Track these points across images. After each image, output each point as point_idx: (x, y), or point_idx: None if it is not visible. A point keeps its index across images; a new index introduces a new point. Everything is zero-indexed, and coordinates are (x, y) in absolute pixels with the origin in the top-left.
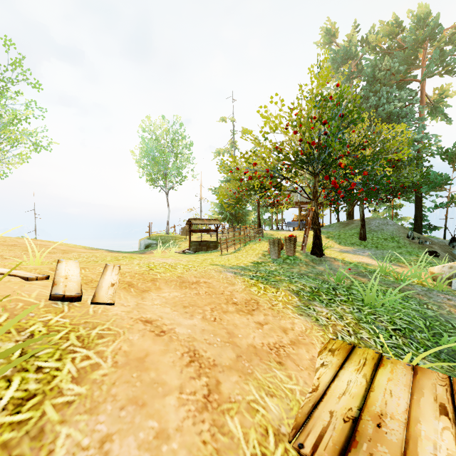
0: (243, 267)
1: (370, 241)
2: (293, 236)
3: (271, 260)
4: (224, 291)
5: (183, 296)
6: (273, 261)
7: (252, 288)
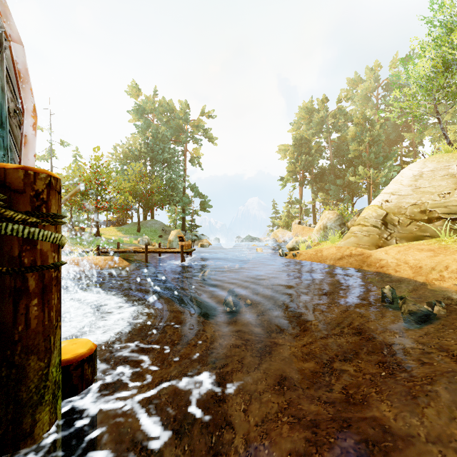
0: None
1: (142, 232)
2: (83, 228)
3: (70, 238)
4: None
5: None
6: (71, 239)
7: None
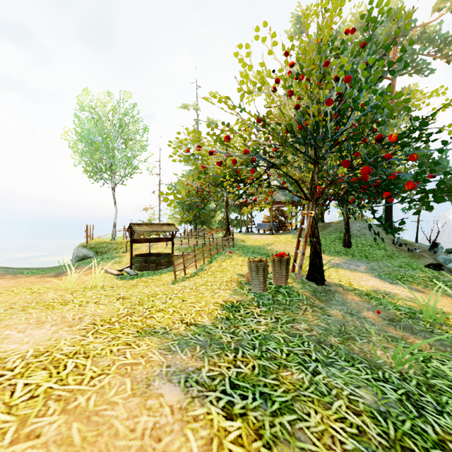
0: (207, 332)
1: (355, 249)
2: (286, 256)
3: (254, 297)
4: None
5: None
6: (258, 301)
7: None
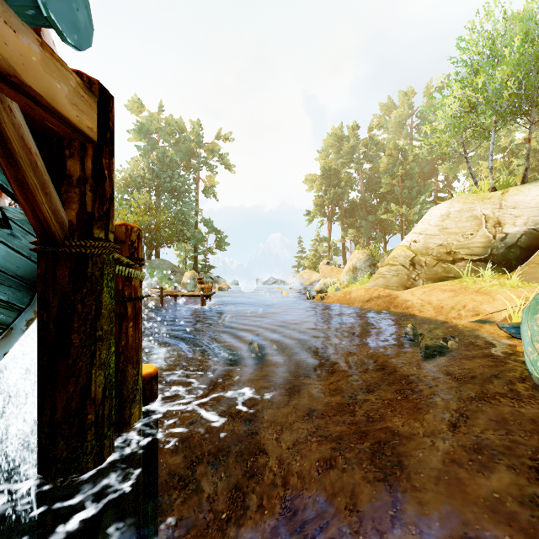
0: None
1: (147, 274)
2: None
3: None
4: None
5: None
6: None
7: None
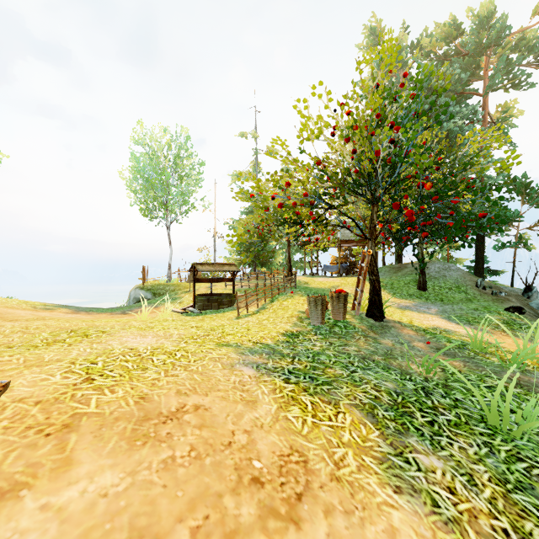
0: (271, 347)
1: (431, 292)
2: (344, 292)
3: (312, 328)
4: (233, 431)
5: (124, 488)
6: (316, 331)
7: (290, 410)
